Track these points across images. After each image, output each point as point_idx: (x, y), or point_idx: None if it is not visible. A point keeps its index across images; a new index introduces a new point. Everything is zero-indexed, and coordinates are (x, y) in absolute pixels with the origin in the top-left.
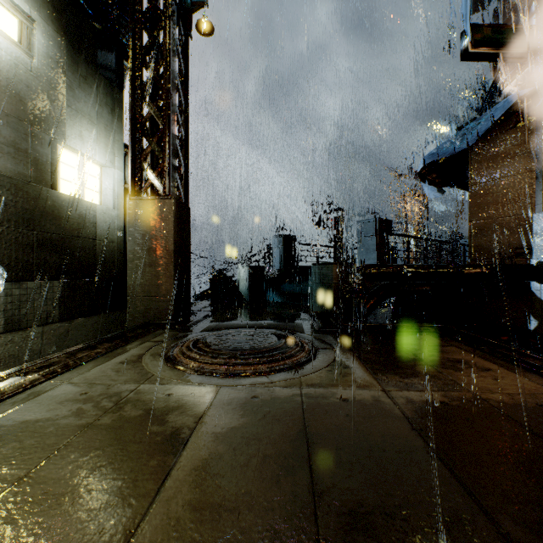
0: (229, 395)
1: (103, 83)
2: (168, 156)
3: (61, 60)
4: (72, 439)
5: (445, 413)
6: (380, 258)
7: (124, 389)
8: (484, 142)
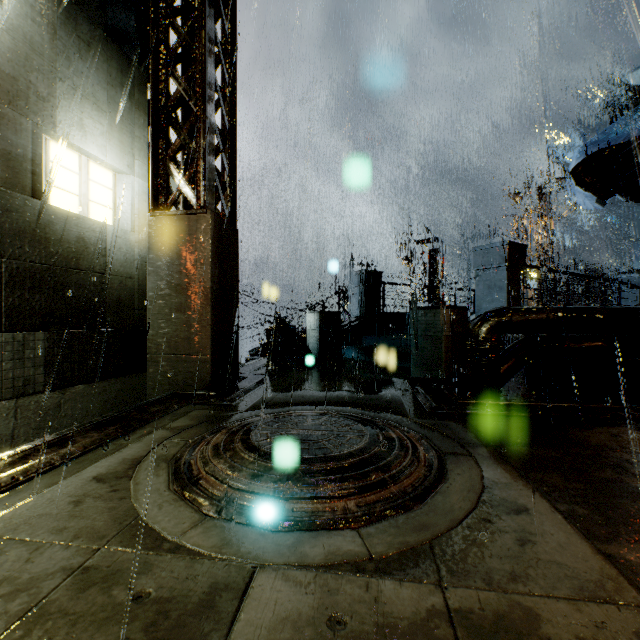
0: (275, 607)
1: (116, 55)
2: (203, 151)
3: (49, 12)
4: None
5: None
6: (510, 299)
7: (58, 563)
8: None
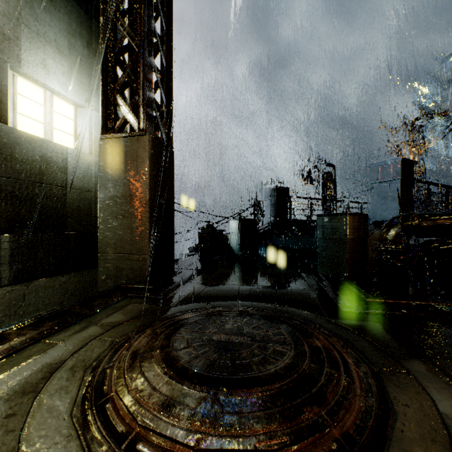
0: None
1: (75, 11)
2: (142, 83)
3: None
4: None
5: None
6: (403, 207)
7: None
8: None
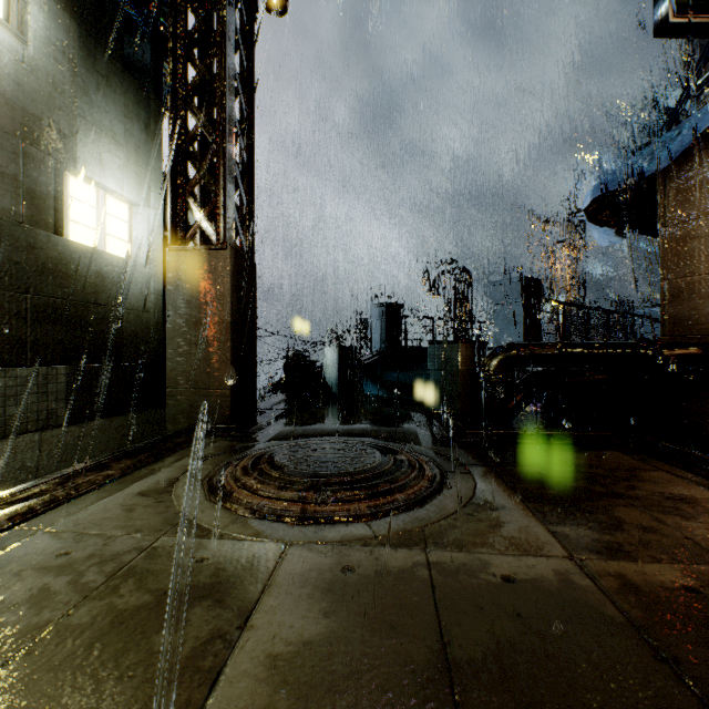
0: (303, 564)
1: (132, 87)
2: (222, 187)
3: (70, 50)
4: (5, 663)
5: (707, 617)
6: (526, 334)
7: (131, 545)
8: (685, 163)
